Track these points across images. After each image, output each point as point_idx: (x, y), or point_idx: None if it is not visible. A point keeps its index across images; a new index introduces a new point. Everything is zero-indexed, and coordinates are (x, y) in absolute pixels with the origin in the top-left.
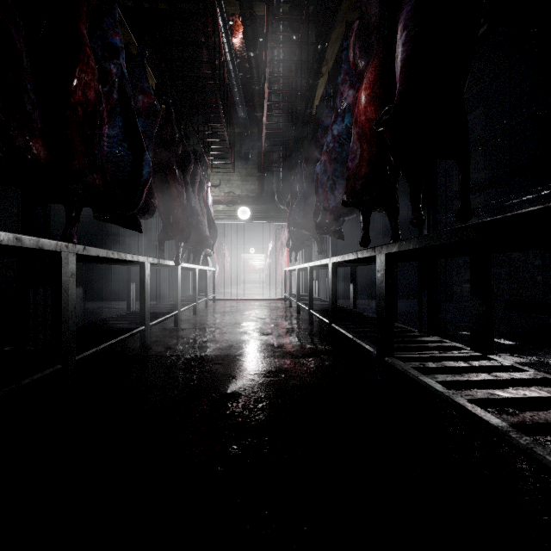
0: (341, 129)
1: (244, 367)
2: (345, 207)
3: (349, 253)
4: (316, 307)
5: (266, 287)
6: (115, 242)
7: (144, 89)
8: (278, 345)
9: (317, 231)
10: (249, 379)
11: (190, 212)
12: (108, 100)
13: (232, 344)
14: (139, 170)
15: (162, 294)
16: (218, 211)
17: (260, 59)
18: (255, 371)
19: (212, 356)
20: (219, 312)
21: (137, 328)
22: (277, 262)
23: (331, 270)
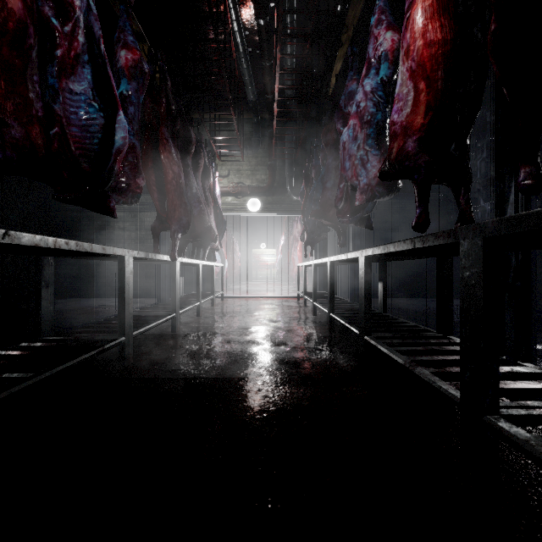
0: (375, 83)
1: (248, 402)
2: (381, 184)
3: (398, 242)
4: (337, 310)
5: (277, 284)
6: (121, 237)
7: (127, 43)
8: (294, 363)
9: (339, 218)
10: (253, 429)
11: (191, 199)
12: (71, 43)
13: (235, 360)
14: (113, 136)
15: (162, 292)
16: (226, 203)
17: (271, 30)
18: (263, 412)
19: (206, 381)
20: (226, 313)
21: (113, 340)
22: (289, 257)
23: (363, 266)
